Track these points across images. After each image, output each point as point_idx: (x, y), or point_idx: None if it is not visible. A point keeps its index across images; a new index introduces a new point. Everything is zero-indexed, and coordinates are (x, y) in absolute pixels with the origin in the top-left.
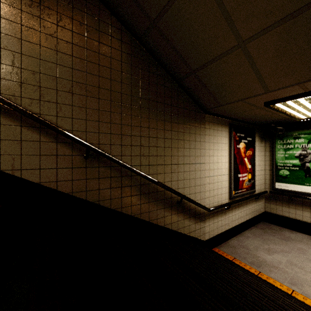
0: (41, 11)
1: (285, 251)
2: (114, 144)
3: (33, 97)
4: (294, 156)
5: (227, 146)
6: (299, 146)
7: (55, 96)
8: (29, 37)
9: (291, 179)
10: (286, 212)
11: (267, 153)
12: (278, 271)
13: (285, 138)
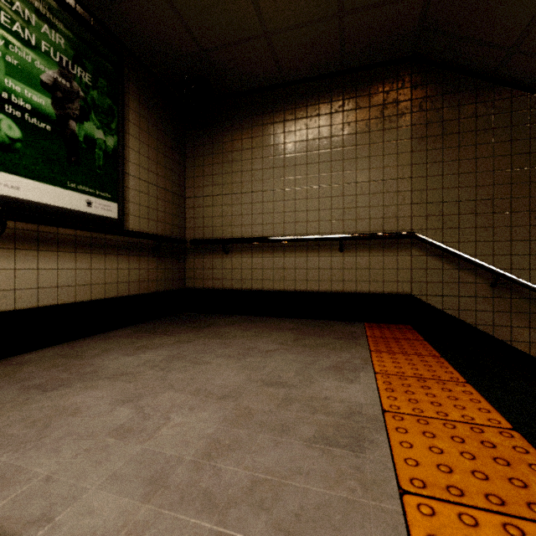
0: (443, 142)
1: None
2: (535, 269)
3: (436, 227)
4: None
5: None
6: None
7: (456, 221)
8: (433, 171)
9: None
10: None
11: None
12: None
13: None
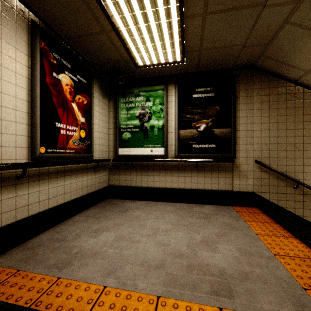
0: None
1: (118, 225)
2: None
3: None
4: (135, 116)
5: (25, 58)
6: (139, 104)
7: None
8: None
9: (133, 142)
10: (129, 180)
11: (111, 114)
12: (95, 260)
13: (128, 96)
